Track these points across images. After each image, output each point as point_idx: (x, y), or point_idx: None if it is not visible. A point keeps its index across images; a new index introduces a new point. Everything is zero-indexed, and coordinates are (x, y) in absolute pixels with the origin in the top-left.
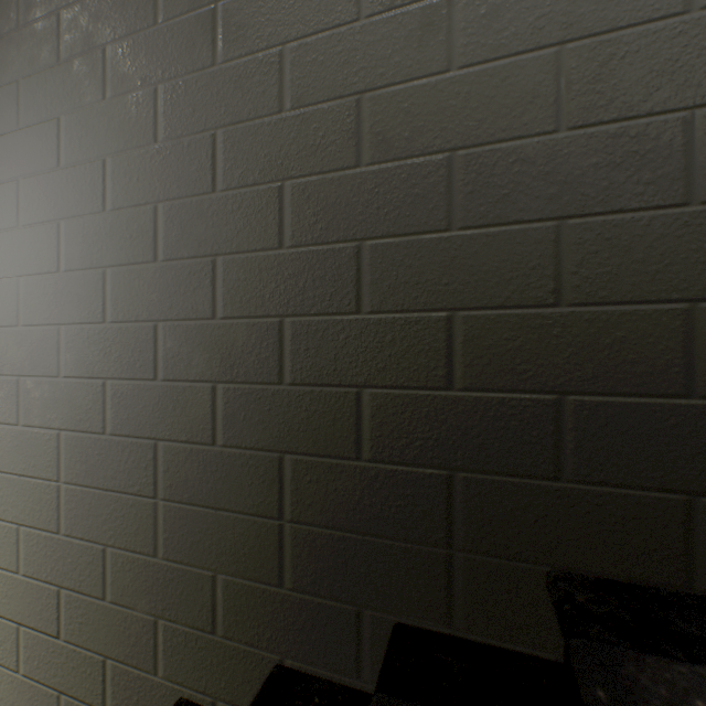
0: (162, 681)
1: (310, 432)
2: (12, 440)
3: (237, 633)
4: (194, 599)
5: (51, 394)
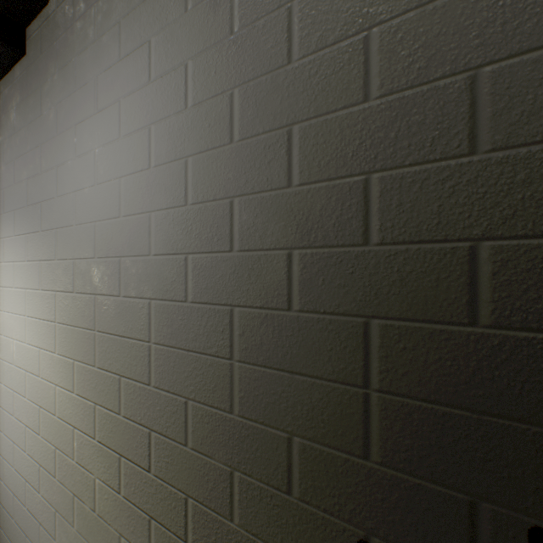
0: (237, 528)
1: (403, 295)
2: (115, 308)
3: (314, 499)
4: (269, 457)
5: (143, 270)
